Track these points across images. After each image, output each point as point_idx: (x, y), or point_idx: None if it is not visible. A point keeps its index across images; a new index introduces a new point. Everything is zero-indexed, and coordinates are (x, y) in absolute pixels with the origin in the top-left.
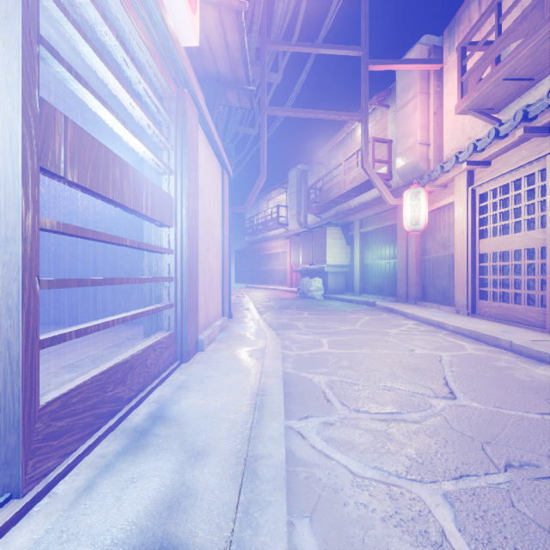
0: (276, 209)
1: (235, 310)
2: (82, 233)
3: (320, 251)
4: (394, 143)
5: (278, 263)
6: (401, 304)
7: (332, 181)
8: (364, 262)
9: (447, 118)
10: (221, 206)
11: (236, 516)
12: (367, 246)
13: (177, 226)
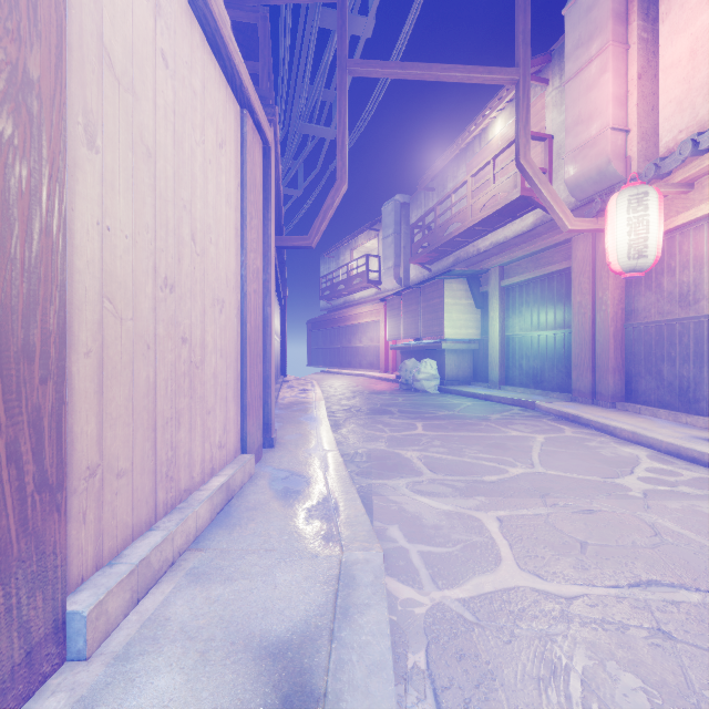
0: (363, 261)
1: (289, 422)
2: None
3: (434, 317)
4: (558, 140)
5: (366, 338)
6: (587, 407)
7: (448, 214)
8: (507, 334)
9: (668, 77)
10: (238, 196)
11: None
12: (512, 308)
13: None
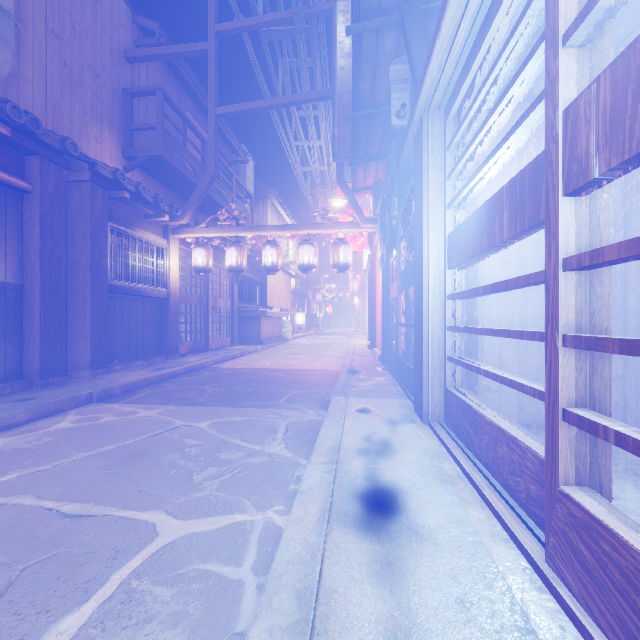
0: None
1: None
2: (633, 249)
3: None
4: None
5: None
6: None
7: None
8: None
9: None
10: None
11: (323, 552)
12: None
13: None
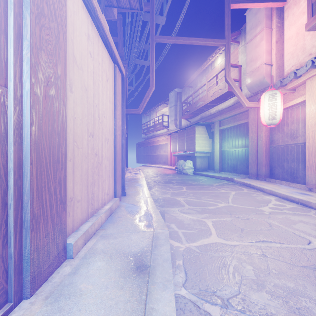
0: (161, 117)
1: (131, 186)
2: None
3: (191, 142)
4: (243, 67)
5: (162, 151)
6: (254, 180)
7: (197, 97)
8: (222, 150)
9: (287, 43)
10: (113, 98)
11: None
12: (224, 138)
13: (7, 86)
